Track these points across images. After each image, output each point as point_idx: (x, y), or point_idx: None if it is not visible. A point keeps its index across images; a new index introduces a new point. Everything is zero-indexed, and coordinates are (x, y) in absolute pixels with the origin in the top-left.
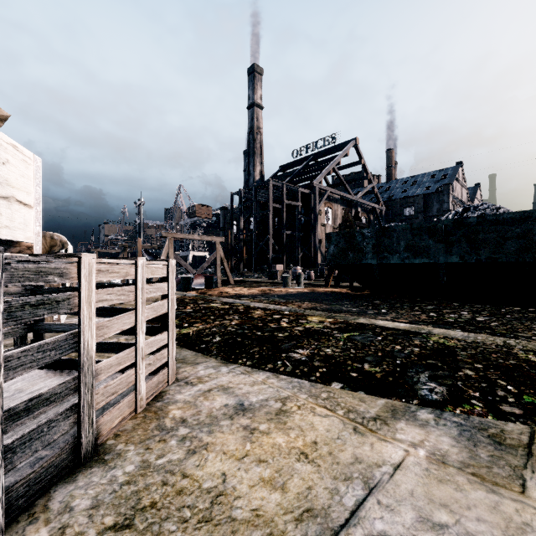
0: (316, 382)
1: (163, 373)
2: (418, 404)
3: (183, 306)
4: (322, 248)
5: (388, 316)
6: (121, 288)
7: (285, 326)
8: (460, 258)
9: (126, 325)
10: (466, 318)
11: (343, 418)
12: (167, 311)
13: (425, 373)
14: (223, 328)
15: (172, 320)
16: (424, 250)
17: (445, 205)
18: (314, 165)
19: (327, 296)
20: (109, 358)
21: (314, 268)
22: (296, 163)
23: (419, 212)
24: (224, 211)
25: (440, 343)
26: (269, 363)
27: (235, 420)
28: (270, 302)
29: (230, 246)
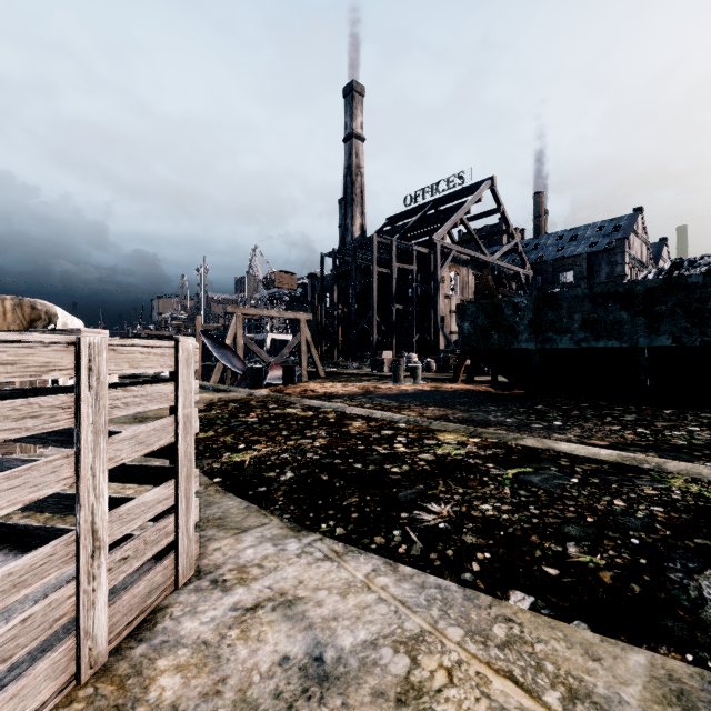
0: (474, 587)
1: (164, 566)
2: None
3: (246, 412)
4: (445, 328)
5: (569, 434)
6: (23, 401)
7: (401, 451)
8: (673, 339)
9: (43, 487)
10: (706, 439)
11: None
12: (174, 439)
13: (706, 576)
14: (299, 454)
15: (186, 457)
16: (612, 328)
17: (619, 268)
18: (434, 215)
19: (459, 396)
20: None
21: (435, 355)
22: (410, 213)
23: (580, 278)
24: (313, 279)
25: (697, 495)
26: (377, 532)
27: None
28: (375, 407)
29: (320, 326)
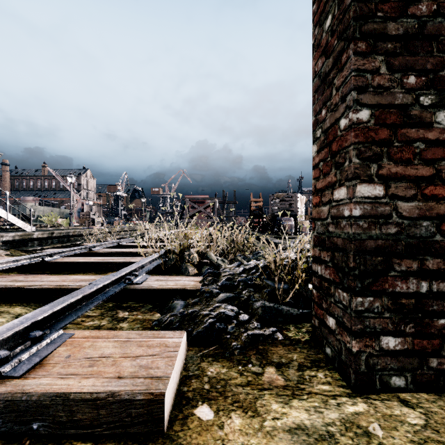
0: None
1: None
2: None
3: None
4: None
5: None
6: None
7: None
8: None
9: None
10: None
11: None
12: None
13: None
14: None
15: None
16: None
17: None
18: None
19: None
20: None
21: None
22: None
23: None
24: None
25: None
26: None
27: None
28: None
29: None
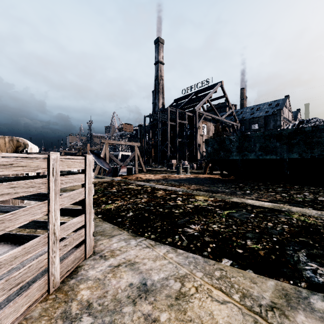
0: (208, 257)
1: (80, 249)
2: (307, 288)
3: (111, 187)
4: (200, 149)
5: (252, 196)
6: (29, 181)
7: (179, 203)
8: (299, 155)
9: (36, 215)
10: (311, 198)
11: (241, 305)
12: (84, 197)
13: (302, 252)
14: (135, 205)
15: (89, 204)
16: (273, 150)
17: (278, 122)
18: (195, 98)
19: (206, 180)
20: (13, 250)
21: (195, 162)
22: (184, 97)
23: (261, 127)
24: (140, 127)
25: (303, 221)
26: (168, 236)
27: (137, 306)
28: (168, 185)
29: (144, 148)
